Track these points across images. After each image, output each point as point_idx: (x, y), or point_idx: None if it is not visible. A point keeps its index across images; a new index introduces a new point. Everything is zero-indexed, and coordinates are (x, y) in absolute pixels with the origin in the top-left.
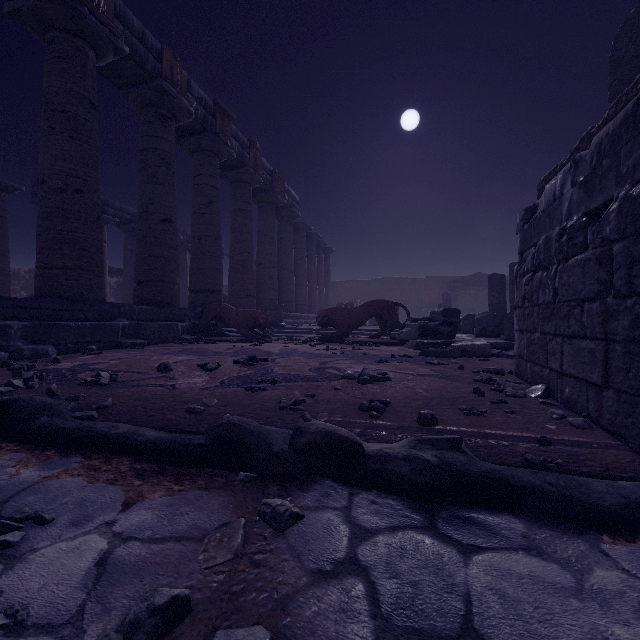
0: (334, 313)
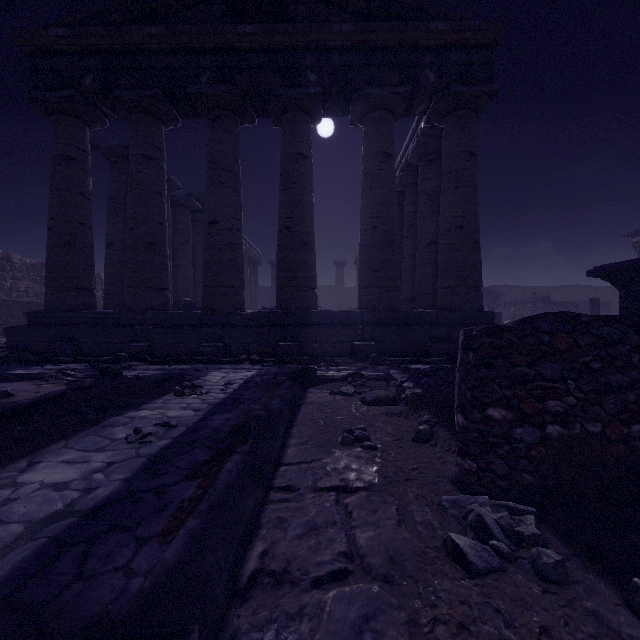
0: None
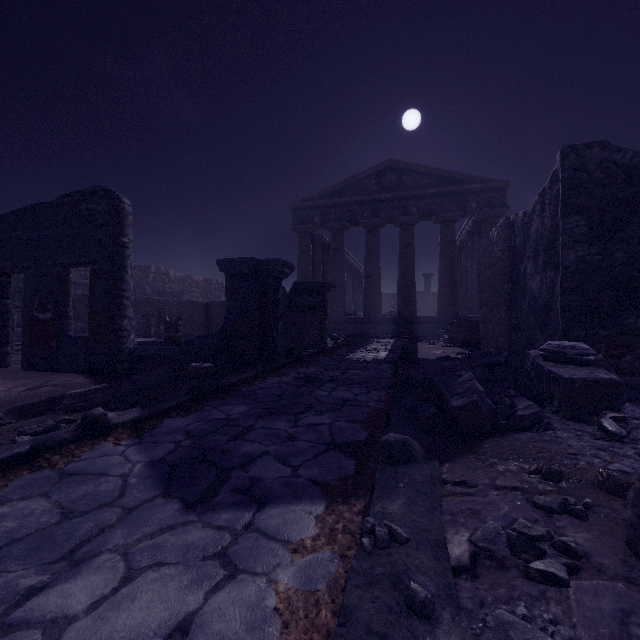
0: None
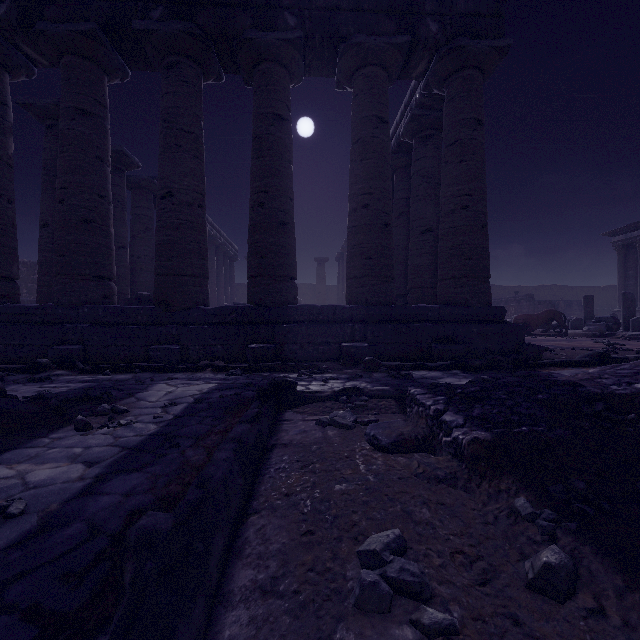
0: (528, 317)
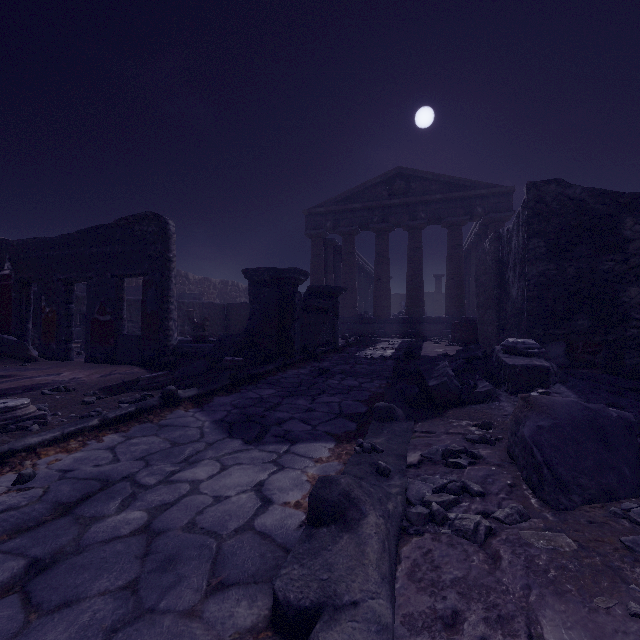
0: None
